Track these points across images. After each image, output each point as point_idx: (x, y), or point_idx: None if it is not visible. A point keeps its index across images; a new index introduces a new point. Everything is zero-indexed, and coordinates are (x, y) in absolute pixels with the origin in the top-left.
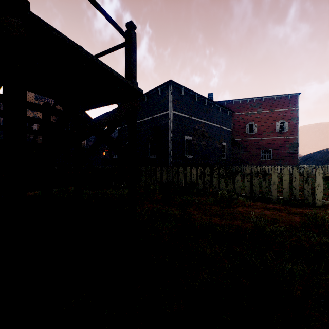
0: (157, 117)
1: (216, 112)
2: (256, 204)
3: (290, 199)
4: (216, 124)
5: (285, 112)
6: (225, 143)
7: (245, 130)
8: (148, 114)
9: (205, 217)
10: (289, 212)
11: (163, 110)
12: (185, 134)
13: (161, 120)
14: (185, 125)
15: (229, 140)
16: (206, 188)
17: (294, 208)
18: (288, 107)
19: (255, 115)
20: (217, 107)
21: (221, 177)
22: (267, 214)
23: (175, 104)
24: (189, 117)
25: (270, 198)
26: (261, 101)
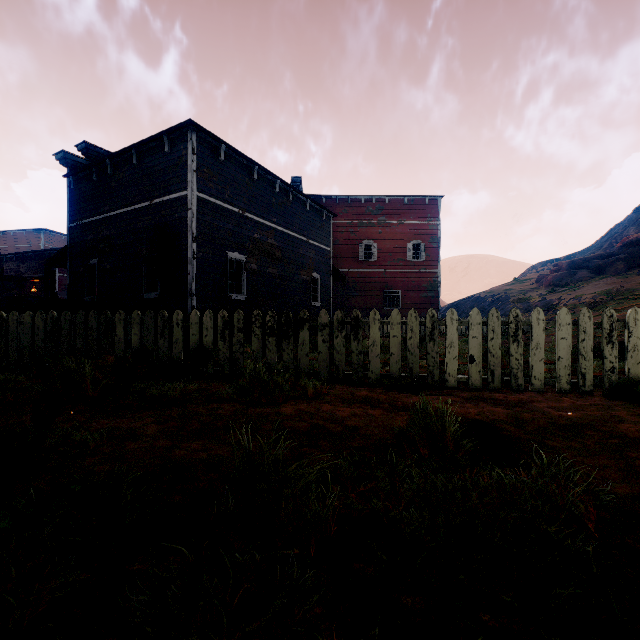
0: (162, 204)
1: (299, 211)
2: (333, 392)
3: (404, 377)
4: (299, 235)
5: (421, 226)
6: (318, 274)
7: (359, 254)
8: (141, 196)
9: (168, 441)
10: (392, 406)
11: (176, 189)
12: (230, 248)
13: (170, 211)
14: (230, 227)
15: (325, 269)
16: (236, 361)
17: (405, 397)
18: (425, 218)
19: (375, 228)
20: (303, 200)
21: (270, 333)
22: (341, 416)
23: (203, 177)
24: (240, 213)
25: (368, 377)
26: (384, 202)
